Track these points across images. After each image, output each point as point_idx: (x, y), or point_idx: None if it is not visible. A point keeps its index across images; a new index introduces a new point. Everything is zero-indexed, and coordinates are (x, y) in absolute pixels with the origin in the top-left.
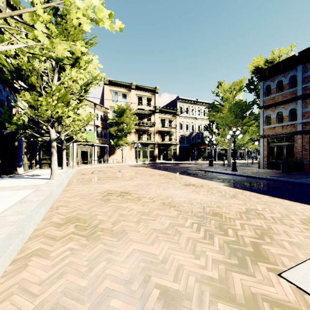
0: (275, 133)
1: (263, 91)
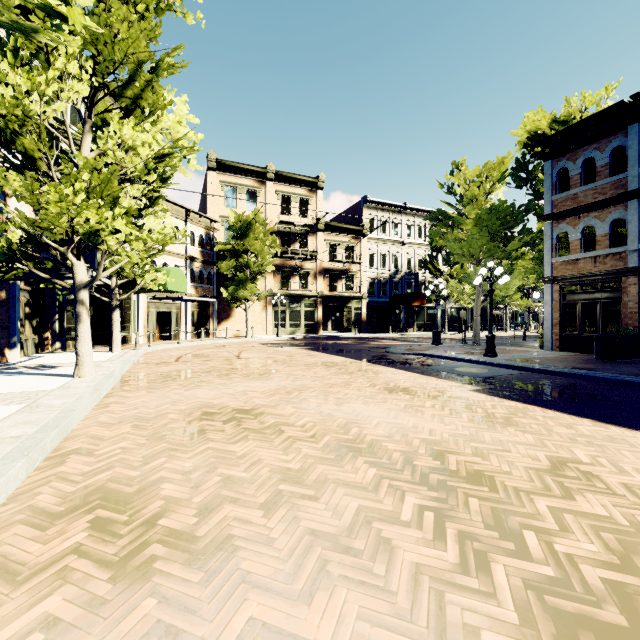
0: (578, 274)
1: (552, 182)
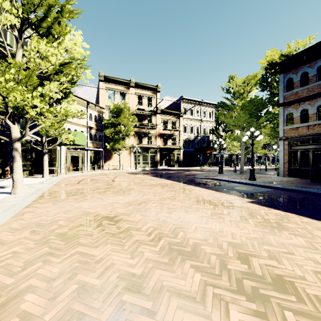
0: (299, 135)
1: (284, 86)
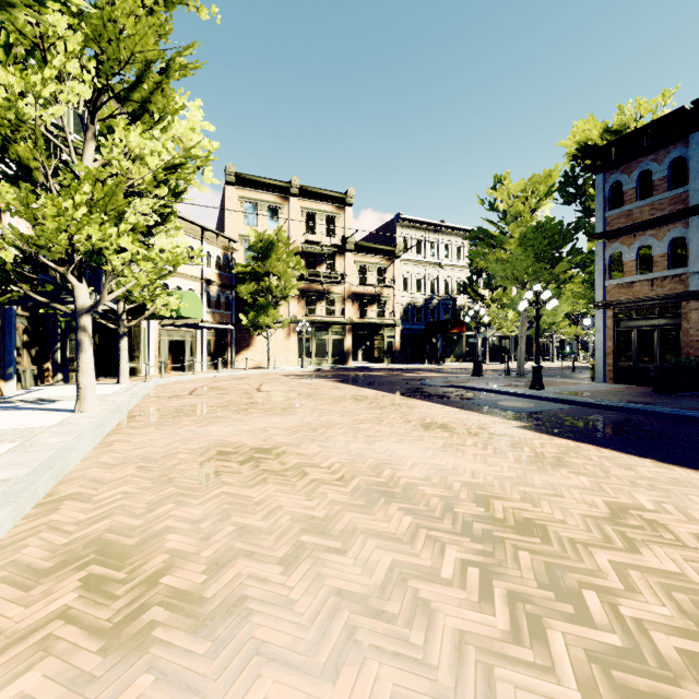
0: (633, 298)
1: (604, 198)
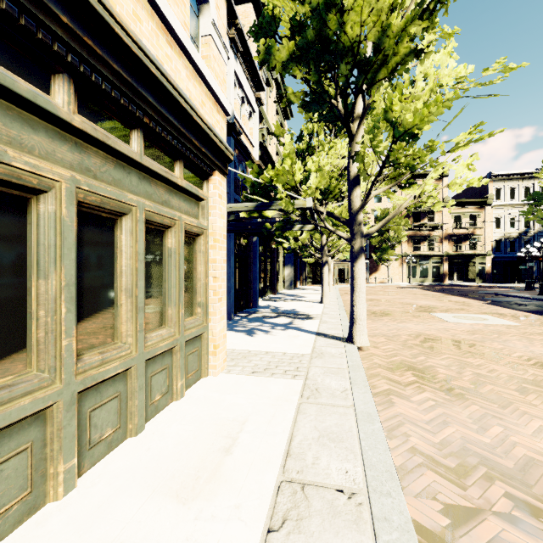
0: None
1: None
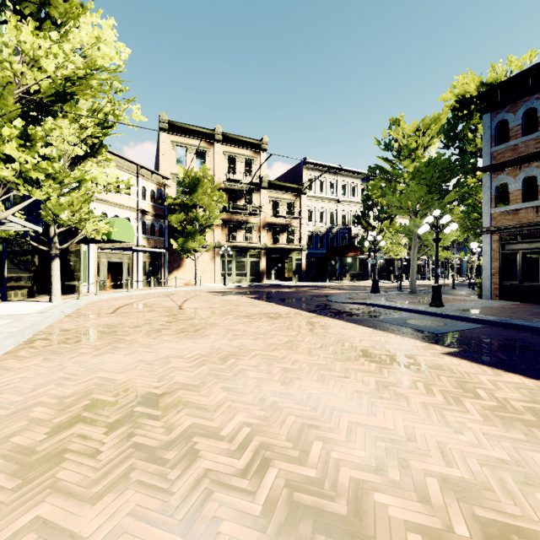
0: (519, 224)
1: (491, 135)
